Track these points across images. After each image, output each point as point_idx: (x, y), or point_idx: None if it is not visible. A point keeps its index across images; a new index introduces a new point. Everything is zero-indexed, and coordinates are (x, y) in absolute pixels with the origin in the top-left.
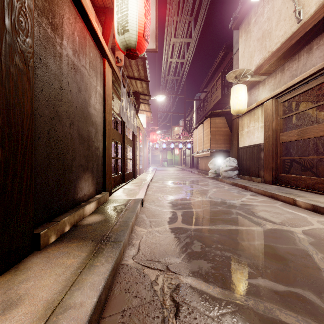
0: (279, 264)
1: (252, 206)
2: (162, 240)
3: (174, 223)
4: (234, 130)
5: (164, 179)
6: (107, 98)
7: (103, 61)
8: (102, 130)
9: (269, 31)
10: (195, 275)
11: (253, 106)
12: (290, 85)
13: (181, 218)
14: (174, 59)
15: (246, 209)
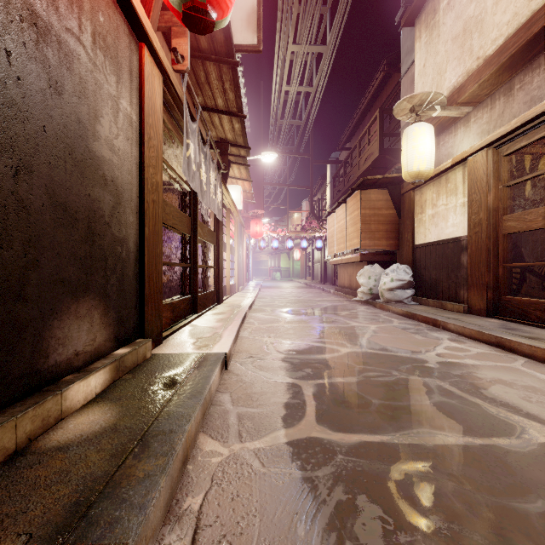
0: None
1: (467, 368)
2: (268, 493)
3: (299, 423)
4: (406, 214)
5: (275, 305)
6: (149, 133)
7: (139, 49)
8: (136, 202)
9: (478, 17)
10: None
11: (445, 165)
12: (530, 116)
13: (315, 407)
14: (294, 87)
15: (457, 377)
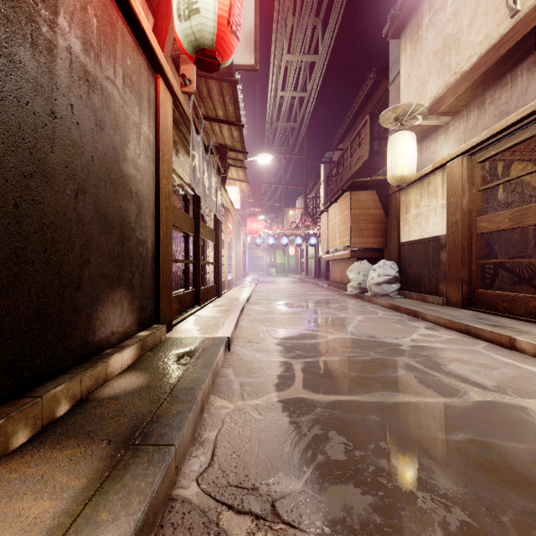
0: (522, 496)
1: (434, 350)
2: (264, 430)
3: (289, 388)
4: (392, 213)
5: (271, 299)
6: (163, 150)
7: (155, 79)
8: (153, 209)
9: (455, 36)
10: (337, 531)
11: (427, 170)
12: (497, 129)
13: (303, 378)
14: (288, 93)
15: (424, 357)
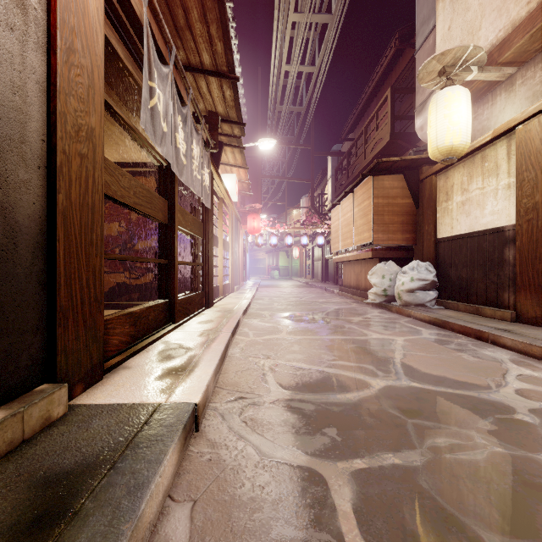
0: None
1: None
2: None
3: None
4: (426, 203)
5: (275, 308)
6: (70, 42)
7: None
8: (38, 149)
9: None
10: None
11: (483, 140)
12: None
13: None
14: (295, 66)
15: None
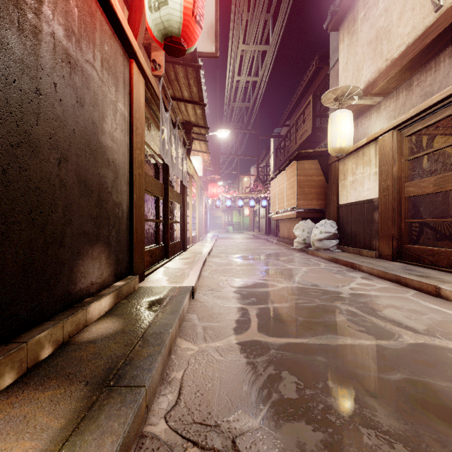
0: None
1: (370, 297)
2: (225, 370)
3: (246, 332)
4: (332, 180)
5: (229, 252)
6: (136, 125)
7: (129, 63)
8: (127, 176)
9: (386, 28)
10: None
11: (362, 143)
12: (423, 107)
13: (257, 322)
14: (244, 77)
15: (362, 303)
